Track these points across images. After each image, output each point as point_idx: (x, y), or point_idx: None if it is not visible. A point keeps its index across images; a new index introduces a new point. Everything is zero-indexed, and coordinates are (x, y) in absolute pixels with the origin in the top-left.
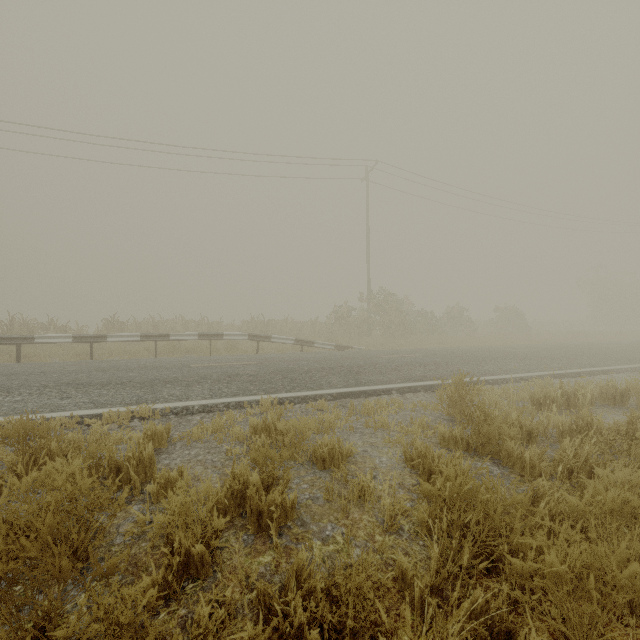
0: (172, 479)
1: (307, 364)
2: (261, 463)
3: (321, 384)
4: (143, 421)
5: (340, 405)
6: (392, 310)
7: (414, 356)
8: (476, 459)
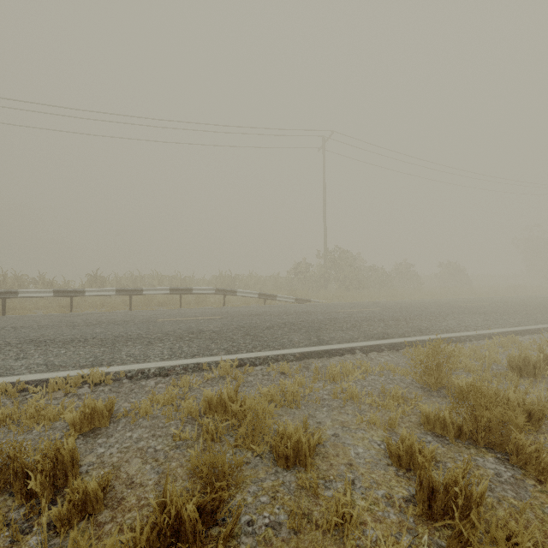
0: (89, 494)
1: (269, 319)
2: (205, 475)
3: (283, 342)
4: (94, 387)
5: (303, 367)
6: (346, 266)
7: (371, 310)
8: (473, 451)
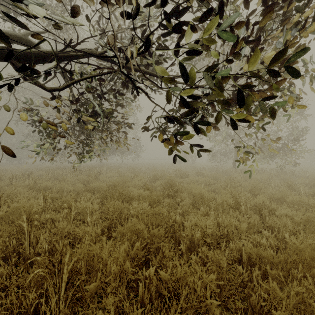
0: None
1: None
2: None
3: None
4: None
5: None
6: None
7: None
8: None
